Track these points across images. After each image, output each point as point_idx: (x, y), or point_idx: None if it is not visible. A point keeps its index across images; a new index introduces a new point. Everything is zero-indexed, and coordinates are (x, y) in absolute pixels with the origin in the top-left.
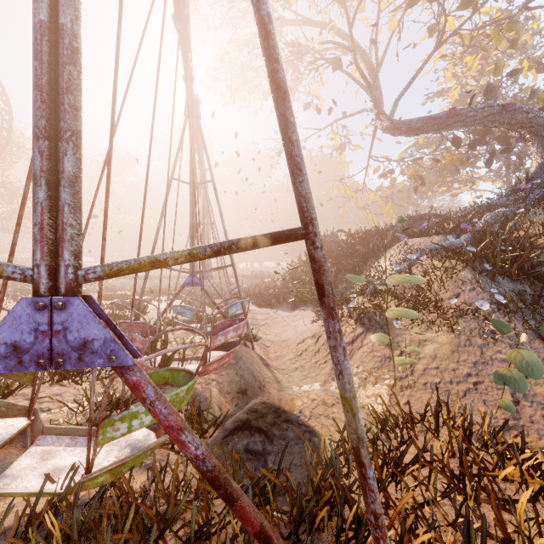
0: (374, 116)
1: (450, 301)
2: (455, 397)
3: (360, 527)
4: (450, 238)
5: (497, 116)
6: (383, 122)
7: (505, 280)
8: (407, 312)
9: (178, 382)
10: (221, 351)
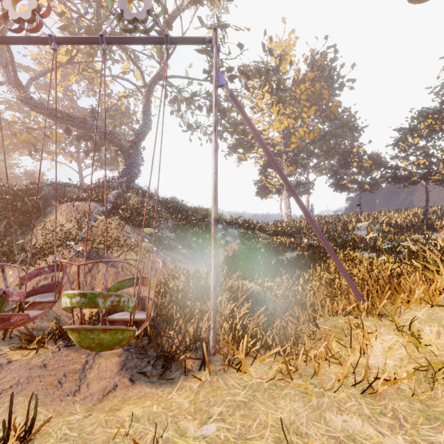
0: (4, 77)
1: (131, 240)
2: (154, 277)
3: (207, 282)
4: (107, 206)
5: (107, 135)
6: (20, 92)
7: (140, 229)
8: (148, 244)
9: (126, 286)
10: (35, 295)
